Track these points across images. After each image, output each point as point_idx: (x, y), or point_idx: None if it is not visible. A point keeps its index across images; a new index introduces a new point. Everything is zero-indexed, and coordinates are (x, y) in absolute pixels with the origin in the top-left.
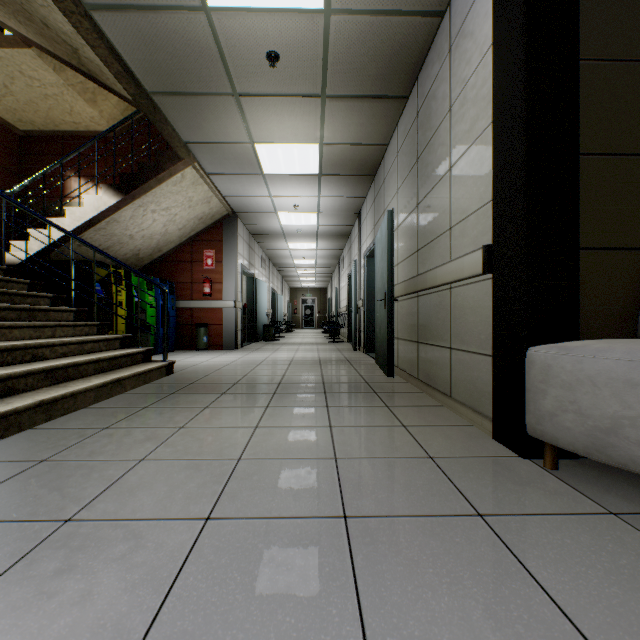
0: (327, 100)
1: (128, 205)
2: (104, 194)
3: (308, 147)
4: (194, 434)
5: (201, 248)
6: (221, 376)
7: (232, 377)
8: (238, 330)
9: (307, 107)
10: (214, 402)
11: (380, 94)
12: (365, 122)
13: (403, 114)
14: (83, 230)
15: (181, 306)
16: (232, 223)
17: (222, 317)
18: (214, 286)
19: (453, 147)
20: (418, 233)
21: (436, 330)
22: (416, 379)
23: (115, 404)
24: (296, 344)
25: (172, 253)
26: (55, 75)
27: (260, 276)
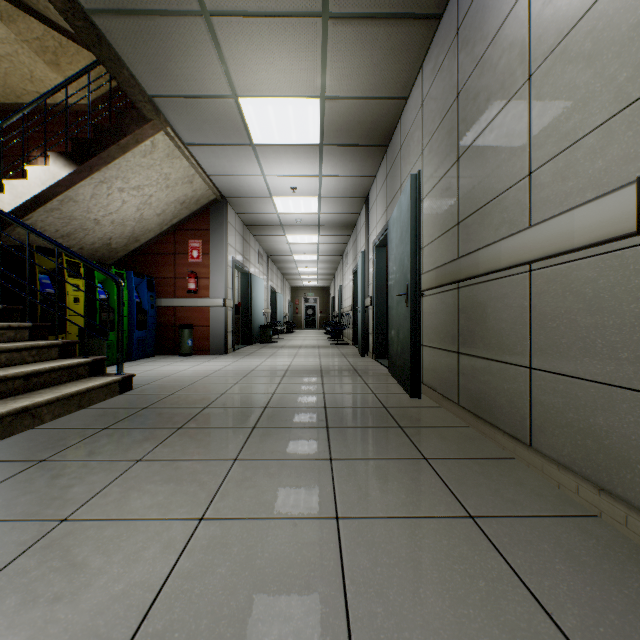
0: (330, 23)
1: (85, 179)
2: (53, 164)
3: (306, 103)
4: (73, 544)
5: (186, 238)
6: (191, 395)
7: (205, 396)
8: (229, 332)
9: (303, 36)
10: (157, 448)
11: (403, 11)
12: (380, 61)
13: (431, 46)
14: (29, 210)
15: (162, 304)
16: (221, 209)
17: (209, 317)
18: (200, 282)
19: (537, 38)
20: (459, 198)
21: (496, 337)
22: (456, 405)
23: (2, 452)
24: (295, 347)
25: (152, 244)
26: (3, 27)
27: (256, 272)
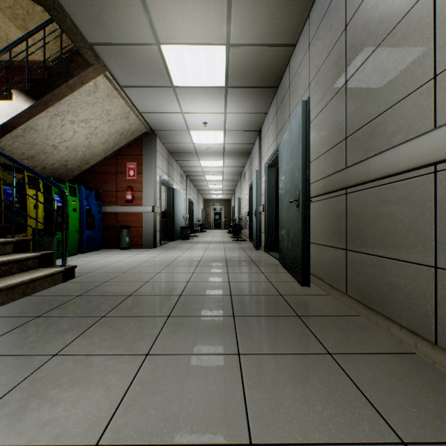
0: None
1: (42, 112)
2: (15, 100)
3: (214, 50)
4: None
5: (124, 161)
6: (120, 283)
7: (131, 284)
8: (157, 231)
9: None
10: (76, 339)
11: None
12: (275, 10)
13: None
14: None
15: (107, 211)
16: (151, 140)
17: (142, 220)
18: (135, 194)
19: None
20: (347, 116)
21: (390, 236)
22: (344, 295)
23: None
24: (206, 243)
25: (100, 165)
26: None
27: (178, 188)
